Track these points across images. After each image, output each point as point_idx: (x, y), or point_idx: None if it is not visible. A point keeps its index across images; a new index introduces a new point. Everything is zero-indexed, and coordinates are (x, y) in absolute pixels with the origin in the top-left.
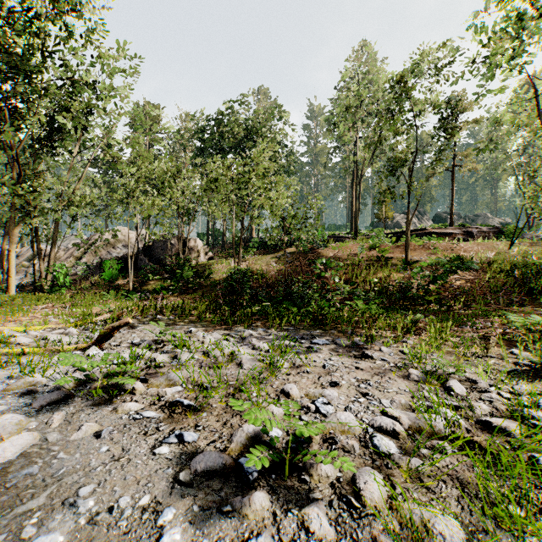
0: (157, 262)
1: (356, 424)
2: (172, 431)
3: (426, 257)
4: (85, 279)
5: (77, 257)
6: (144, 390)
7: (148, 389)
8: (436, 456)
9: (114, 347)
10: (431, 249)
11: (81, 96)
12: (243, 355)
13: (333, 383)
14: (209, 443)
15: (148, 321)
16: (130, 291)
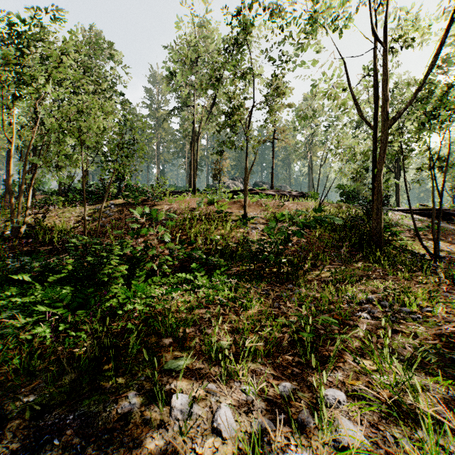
0: None
1: None
2: None
3: (260, 213)
4: None
5: None
6: None
7: None
8: None
9: None
10: (263, 206)
11: None
12: None
13: None
14: None
15: None
16: None
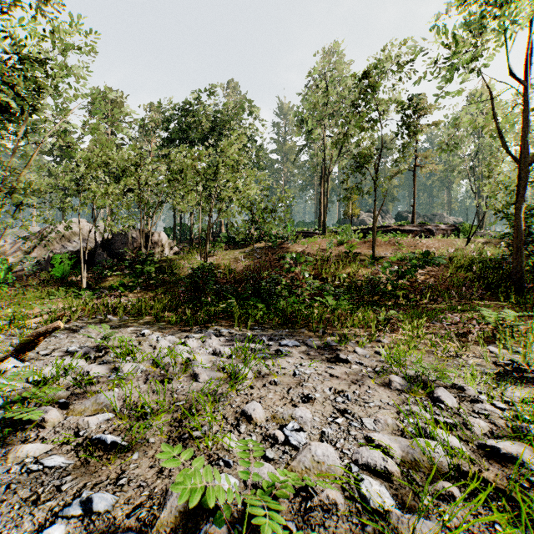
0: (116, 256)
1: (336, 462)
2: (79, 491)
3: (391, 252)
4: (33, 276)
5: (26, 251)
6: (59, 421)
7: (67, 417)
8: (444, 509)
9: (42, 357)
10: (396, 245)
11: (26, 71)
12: (200, 363)
13: (305, 398)
14: (131, 511)
15: (96, 322)
16: (83, 288)
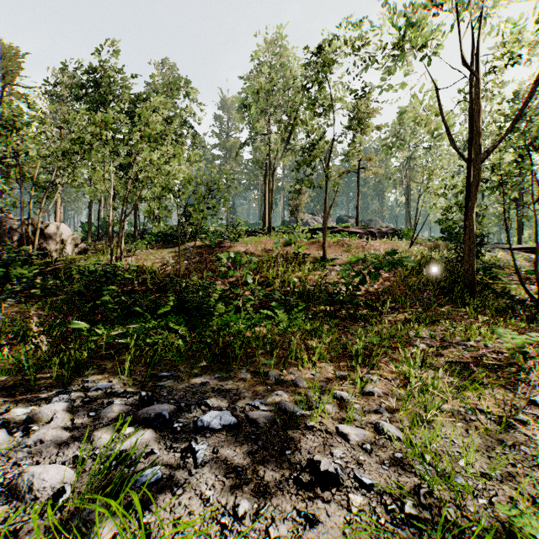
0: None
1: None
2: None
3: (341, 254)
4: None
5: None
6: None
7: None
8: None
9: None
10: (345, 246)
11: None
12: None
13: None
14: None
15: None
16: None
